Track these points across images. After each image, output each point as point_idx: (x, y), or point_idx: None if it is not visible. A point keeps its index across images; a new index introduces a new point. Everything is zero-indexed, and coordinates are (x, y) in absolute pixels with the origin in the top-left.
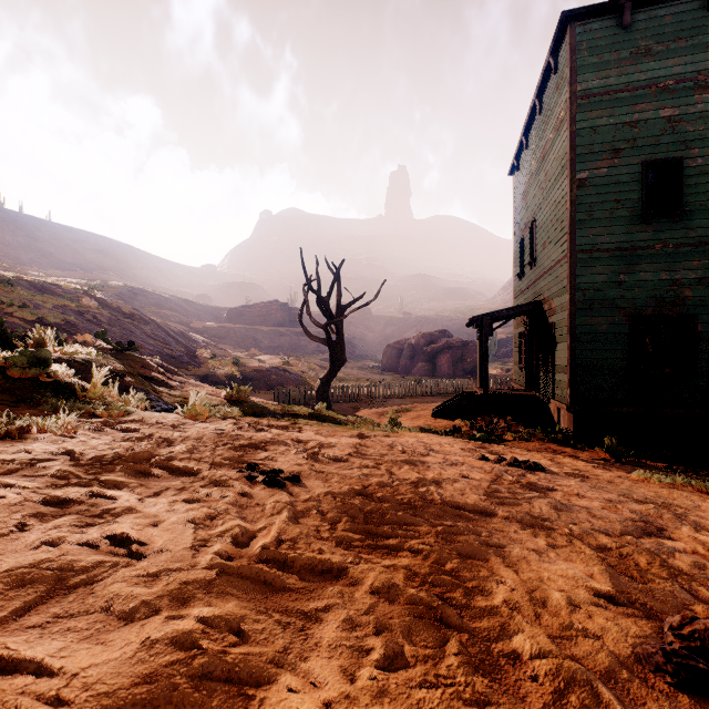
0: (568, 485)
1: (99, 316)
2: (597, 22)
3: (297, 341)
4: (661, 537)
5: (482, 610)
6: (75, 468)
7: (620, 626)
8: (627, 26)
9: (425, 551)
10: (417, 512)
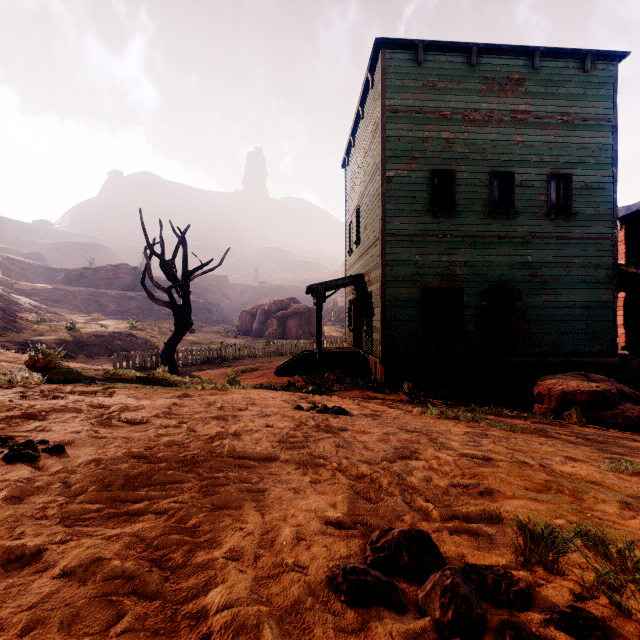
0: (361, 424)
1: None
2: (401, 54)
3: (149, 306)
4: (411, 459)
5: (196, 567)
6: None
7: (331, 551)
8: (421, 62)
9: (174, 509)
10: (193, 468)
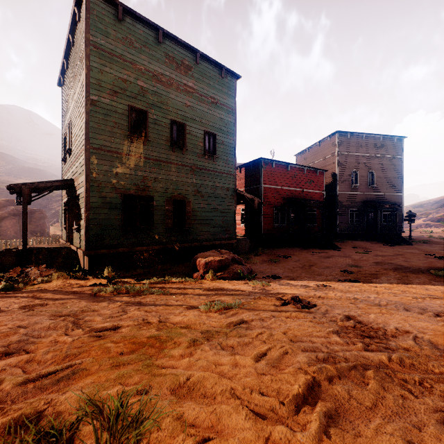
0: (0, 321)
1: None
2: (104, 4)
3: None
4: (14, 356)
5: None
6: None
7: None
8: (121, 19)
9: None
10: None
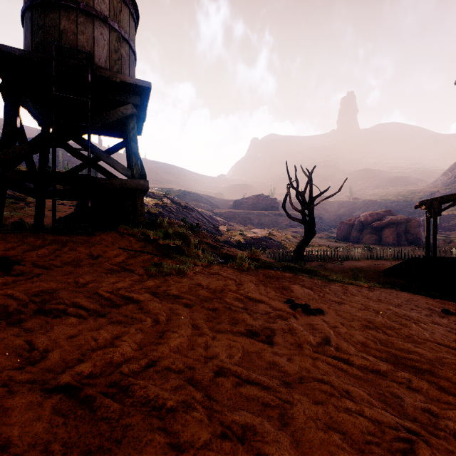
0: None
1: (171, 208)
2: None
3: (276, 220)
4: None
5: None
6: (208, 292)
7: None
8: None
9: (438, 372)
10: (416, 345)
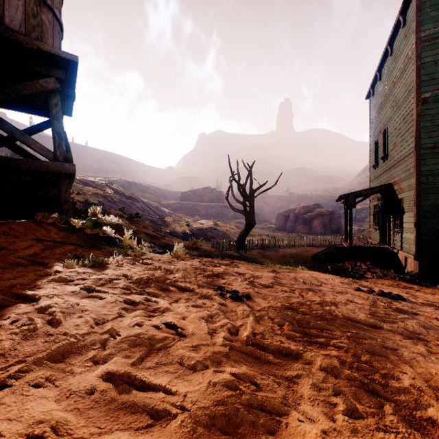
0: (426, 311)
1: (114, 198)
2: None
3: (221, 211)
4: None
5: (398, 389)
6: (131, 284)
7: None
8: None
9: (344, 347)
10: (329, 322)
